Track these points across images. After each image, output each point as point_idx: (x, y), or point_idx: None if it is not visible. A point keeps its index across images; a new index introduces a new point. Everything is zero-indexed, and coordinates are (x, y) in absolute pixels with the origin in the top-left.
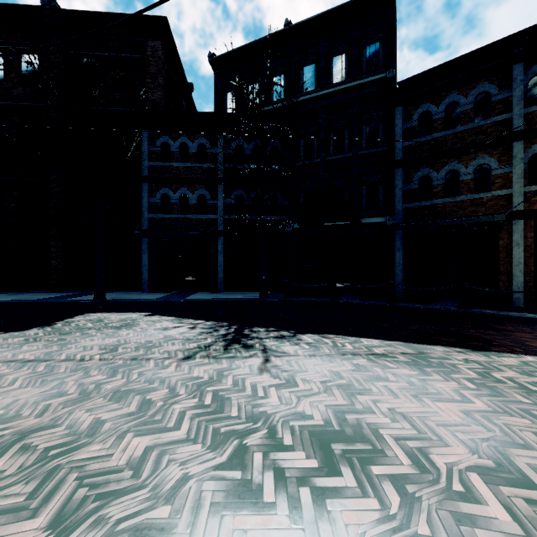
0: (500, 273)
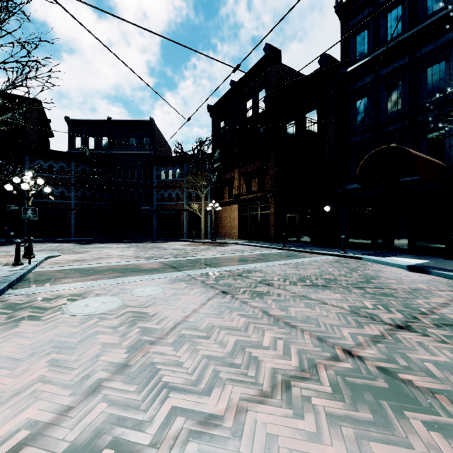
0: (182, 228)
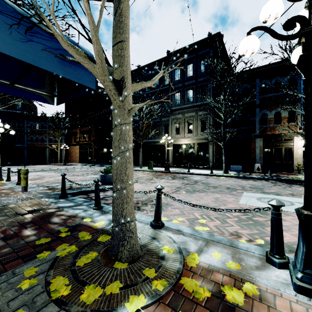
0: (45, 157)
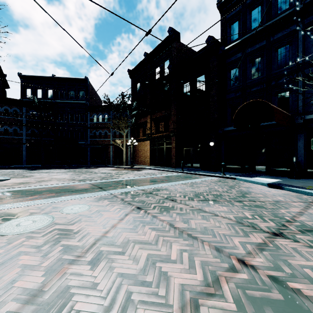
0: (109, 157)
